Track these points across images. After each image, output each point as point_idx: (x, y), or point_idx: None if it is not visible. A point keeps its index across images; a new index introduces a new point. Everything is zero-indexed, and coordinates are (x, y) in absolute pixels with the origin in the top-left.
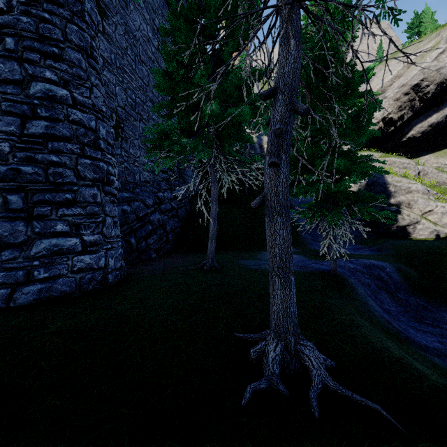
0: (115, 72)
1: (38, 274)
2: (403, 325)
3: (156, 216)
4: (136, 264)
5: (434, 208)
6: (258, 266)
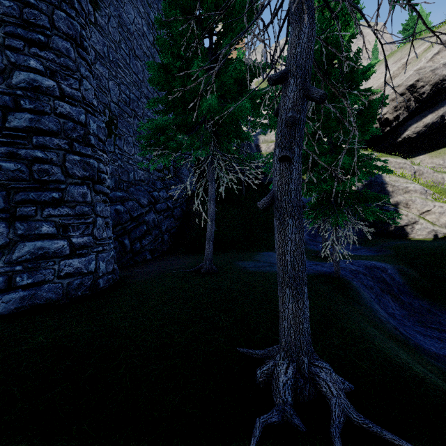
0: (108, 66)
1: (21, 280)
2: (409, 331)
3: (151, 216)
4: (130, 266)
5: (432, 208)
6: (257, 268)
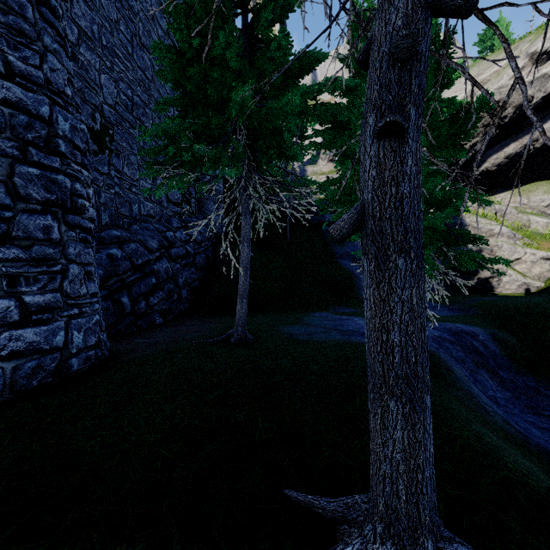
0: (99, 52)
1: None
2: (521, 422)
3: (162, 264)
4: (130, 335)
5: (523, 256)
6: (309, 336)
